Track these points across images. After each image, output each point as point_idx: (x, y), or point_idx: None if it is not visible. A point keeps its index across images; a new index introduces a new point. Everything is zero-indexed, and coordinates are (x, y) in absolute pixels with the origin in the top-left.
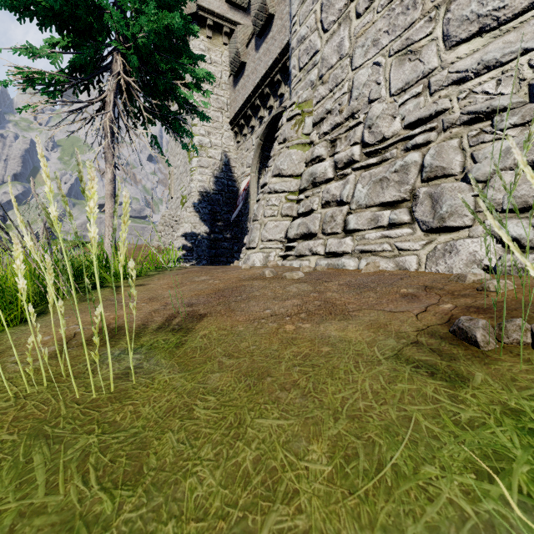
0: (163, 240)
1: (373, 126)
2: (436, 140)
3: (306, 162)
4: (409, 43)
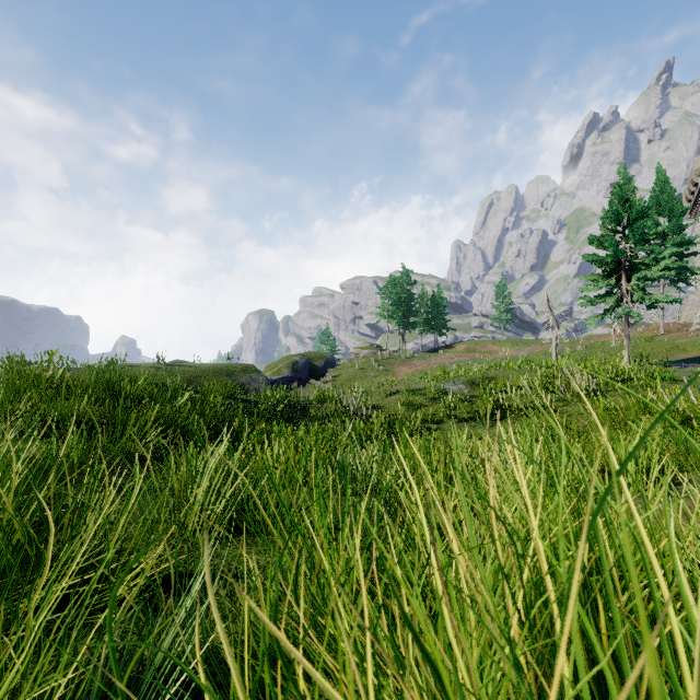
0: (688, 318)
1: None
2: None
3: None
4: None
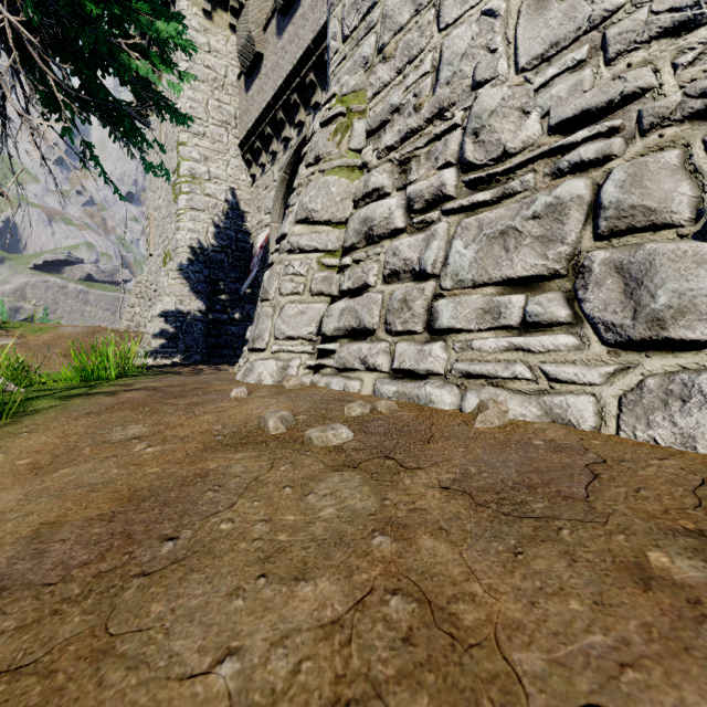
0: (136, 320)
1: (483, 130)
2: (625, 154)
3: (355, 199)
4: None
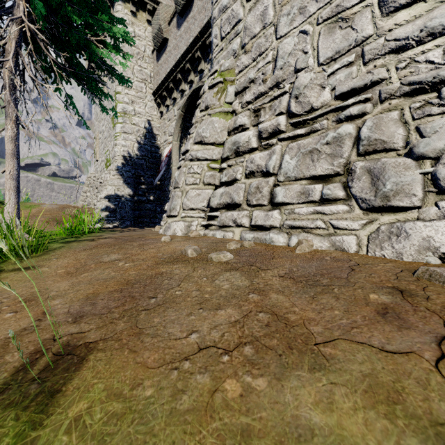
0: (88, 200)
1: (300, 96)
2: (372, 112)
3: (229, 130)
4: (339, 10)
